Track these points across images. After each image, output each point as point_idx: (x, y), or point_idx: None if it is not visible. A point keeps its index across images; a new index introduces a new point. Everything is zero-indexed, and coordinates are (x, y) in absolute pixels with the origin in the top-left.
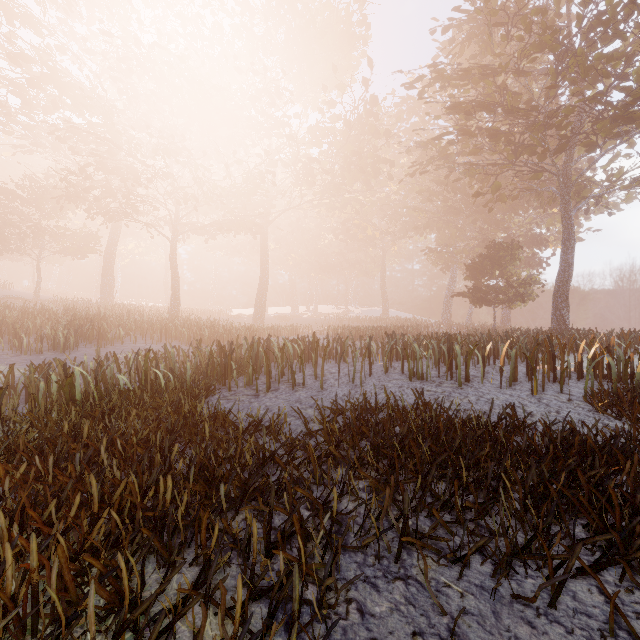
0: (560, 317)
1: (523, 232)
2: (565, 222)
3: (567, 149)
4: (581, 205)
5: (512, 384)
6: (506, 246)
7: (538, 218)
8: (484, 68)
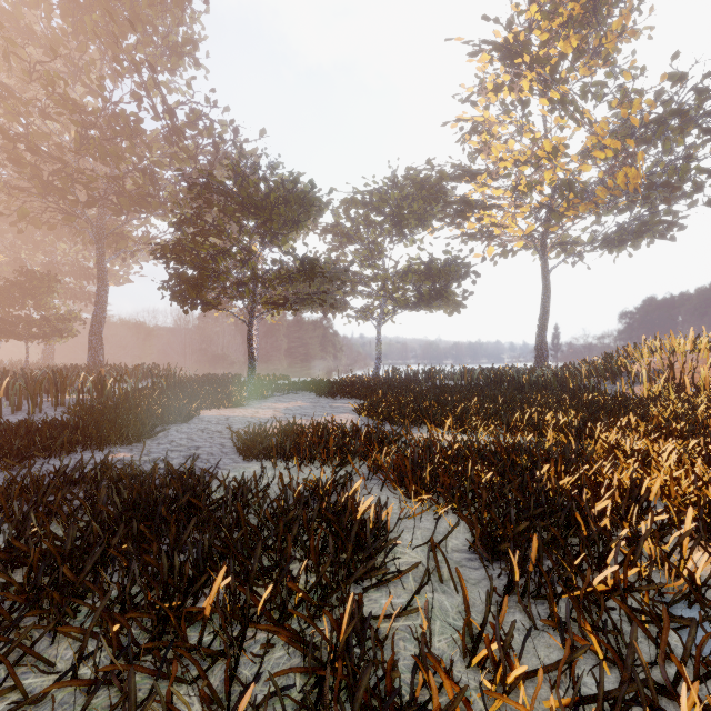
0: (96, 354)
1: (71, 260)
2: (100, 268)
3: (97, 207)
4: (115, 256)
5: (16, 412)
6: (42, 276)
7: (87, 251)
8: (2, 87)
